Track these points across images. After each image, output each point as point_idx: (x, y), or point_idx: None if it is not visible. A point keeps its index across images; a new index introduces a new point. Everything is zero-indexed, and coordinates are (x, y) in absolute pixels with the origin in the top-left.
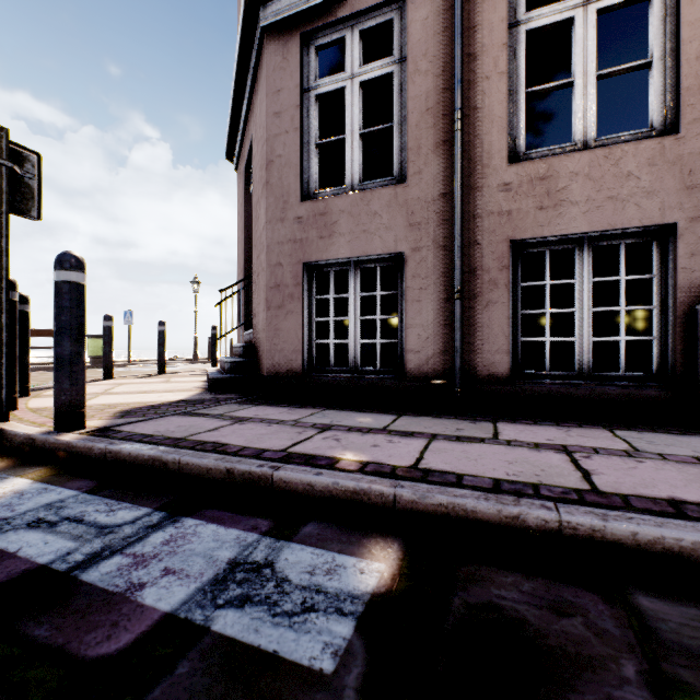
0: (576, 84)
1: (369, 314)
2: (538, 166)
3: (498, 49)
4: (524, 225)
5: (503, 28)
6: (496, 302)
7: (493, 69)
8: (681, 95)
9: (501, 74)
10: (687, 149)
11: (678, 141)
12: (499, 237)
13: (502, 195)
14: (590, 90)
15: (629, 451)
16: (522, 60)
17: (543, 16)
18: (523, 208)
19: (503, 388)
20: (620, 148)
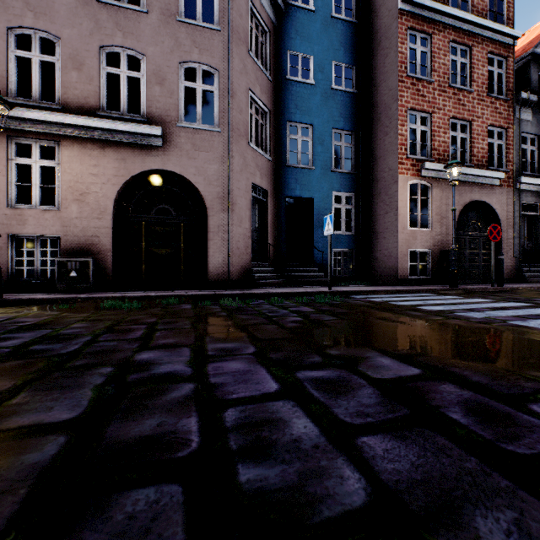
0: (33, 187)
1: (19, 245)
2: (18, 211)
3: (3, 167)
4: (13, 229)
5: (5, 160)
6: (2, 255)
7: (1, 173)
8: (62, 200)
9: (4, 176)
10: (63, 215)
11: (61, 213)
12: (3, 232)
13: (5, 218)
14: (38, 190)
15: (3, 296)
16: (14, 173)
17: (22, 161)
18: (13, 223)
19: (4, 285)
20: (45, 211)
